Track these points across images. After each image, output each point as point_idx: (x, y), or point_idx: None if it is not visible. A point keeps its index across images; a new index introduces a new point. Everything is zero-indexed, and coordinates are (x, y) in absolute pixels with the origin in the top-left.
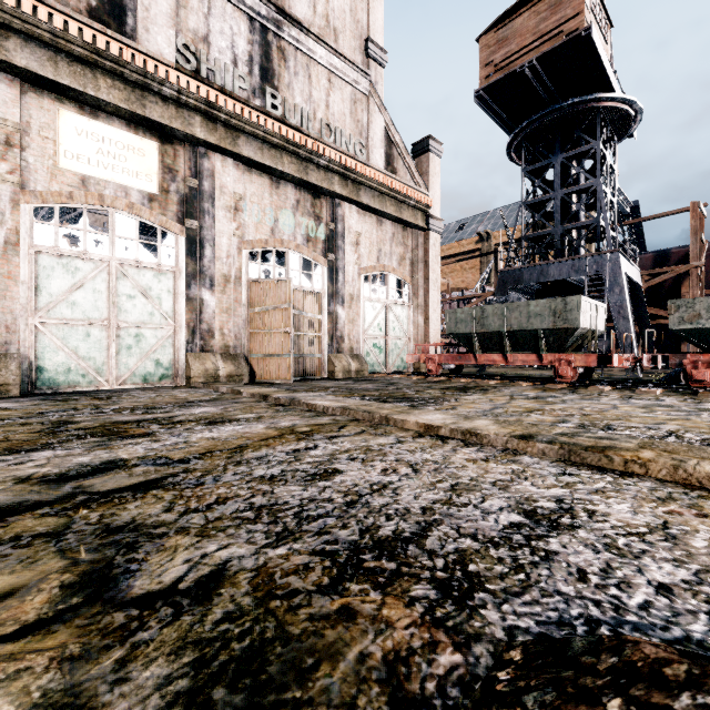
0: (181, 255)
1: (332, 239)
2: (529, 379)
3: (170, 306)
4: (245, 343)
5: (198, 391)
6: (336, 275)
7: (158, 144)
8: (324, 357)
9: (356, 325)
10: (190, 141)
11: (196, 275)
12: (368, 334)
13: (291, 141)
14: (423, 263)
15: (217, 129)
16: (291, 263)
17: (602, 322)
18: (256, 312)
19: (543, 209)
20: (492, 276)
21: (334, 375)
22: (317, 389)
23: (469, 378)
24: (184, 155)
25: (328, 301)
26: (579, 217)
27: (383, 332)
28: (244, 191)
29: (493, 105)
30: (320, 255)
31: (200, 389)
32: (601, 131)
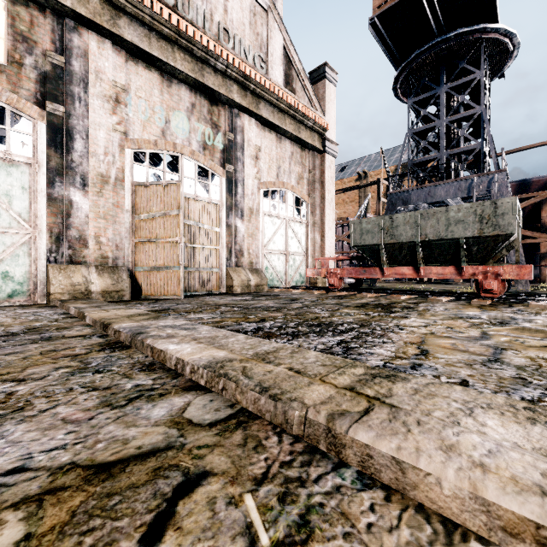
0: (40, 145)
1: (230, 149)
2: (445, 294)
3: (24, 206)
4: (129, 254)
5: (39, 312)
6: (235, 187)
7: (5, 3)
8: (222, 271)
9: (256, 239)
10: (52, 7)
11: (63, 171)
12: (268, 249)
13: (183, 34)
14: (319, 183)
15: (91, 0)
16: (185, 170)
17: (520, 232)
18: (142, 219)
19: (425, 138)
20: (368, 208)
21: (232, 290)
22: (204, 309)
23: (375, 293)
24: (45, 25)
25: (227, 213)
26: (459, 146)
27: (282, 247)
28: (128, 82)
29: (385, 36)
30: (217, 165)
31: (47, 310)
32: (479, 67)
